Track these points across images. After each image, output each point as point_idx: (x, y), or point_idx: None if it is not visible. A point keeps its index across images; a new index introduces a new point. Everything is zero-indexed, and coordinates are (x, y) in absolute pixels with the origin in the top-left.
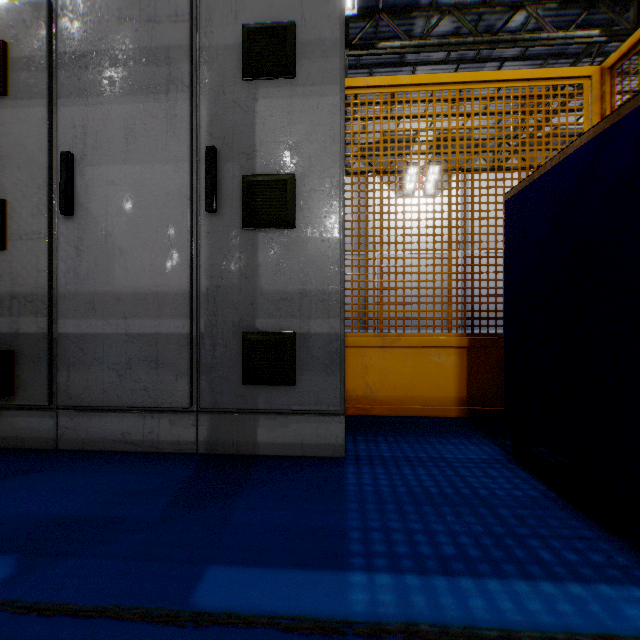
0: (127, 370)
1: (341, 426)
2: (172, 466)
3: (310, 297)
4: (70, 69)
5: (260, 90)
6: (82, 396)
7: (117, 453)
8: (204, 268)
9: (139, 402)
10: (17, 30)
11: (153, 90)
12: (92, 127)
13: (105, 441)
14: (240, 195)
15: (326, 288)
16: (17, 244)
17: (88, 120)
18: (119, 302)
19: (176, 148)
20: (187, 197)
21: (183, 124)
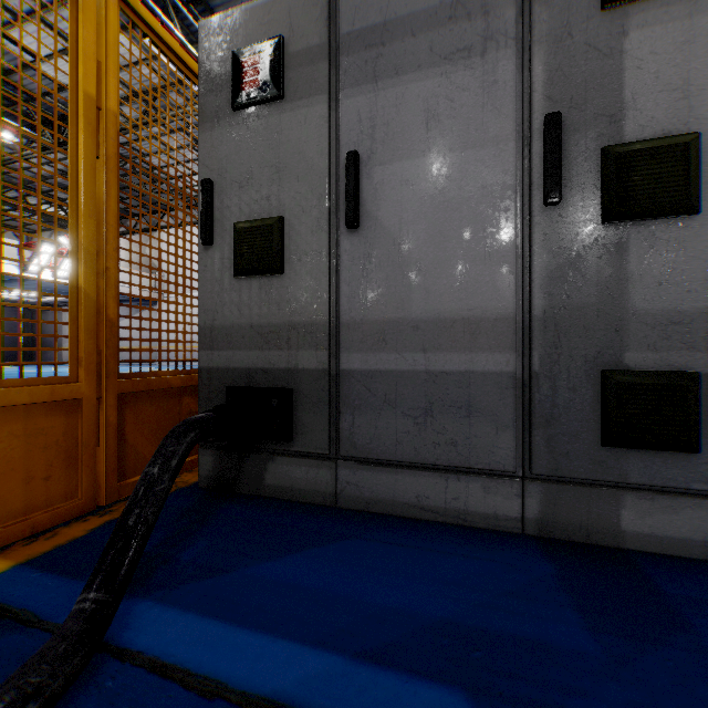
0: (427, 417)
1: None
2: (511, 552)
3: None
4: (355, 52)
5: (632, 19)
6: (369, 446)
7: (412, 521)
8: (539, 283)
9: (443, 459)
10: (294, 21)
11: (463, 55)
12: (382, 117)
13: (394, 503)
14: (597, 176)
15: None
16: (294, 267)
17: (377, 109)
18: (416, 331)
19: (496, 125)
20: (512, 188)
21: (506, 91)
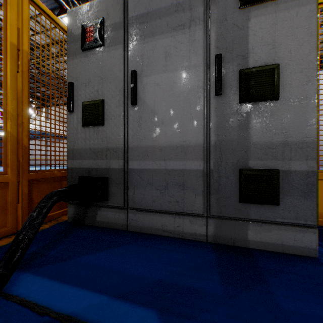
0: (166, 190)
1: (314, 235)
2: (199, 250)
3: (290, 146)
4: (135, 25)
5: (252, 13)
6: (141, 203)
7: (159, 236)
8: (213, 130)
9: (172, 208)
10: (108, 11)
11: (181, 27)
12: (146, 55)
13: (152, 229)
14: (237, 82)
15: (304, 139)
16: (108, 122)
17: (144, 51)
18: (161, 151)
19: (195, 59)
20: (202, 87)
21: (199, 44)
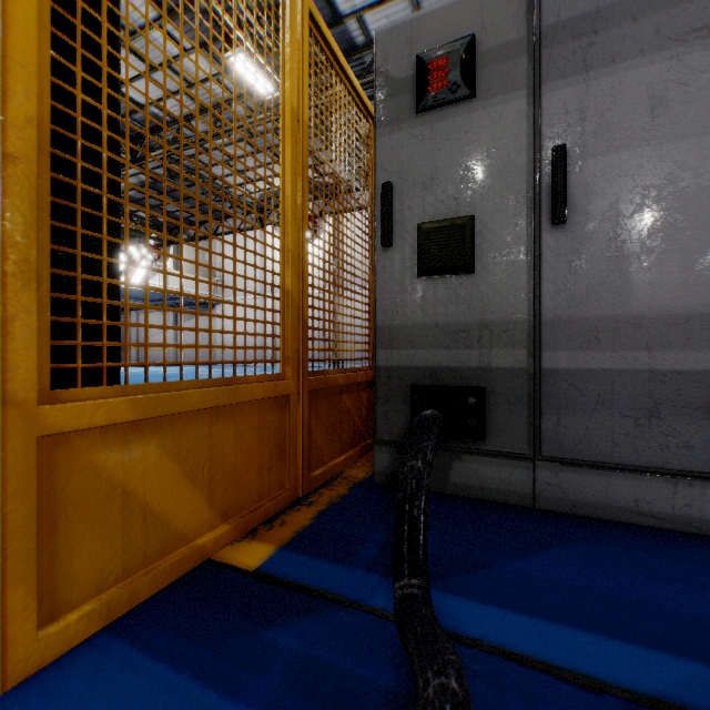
0: (652, 419)
1: None
2: None
3: None
4: (560, 44)
5: None
6: (578, 447)
7: (631, 526)
8: None
9: (673, 463)
10: (486, 19)
11: (699, 35)
12: (594, 108)
13: (607, 507)
14: None
15: None
16: (486, 265)
17: (587, 100)
18: (638, 329)
19: None
20: None
21: None
